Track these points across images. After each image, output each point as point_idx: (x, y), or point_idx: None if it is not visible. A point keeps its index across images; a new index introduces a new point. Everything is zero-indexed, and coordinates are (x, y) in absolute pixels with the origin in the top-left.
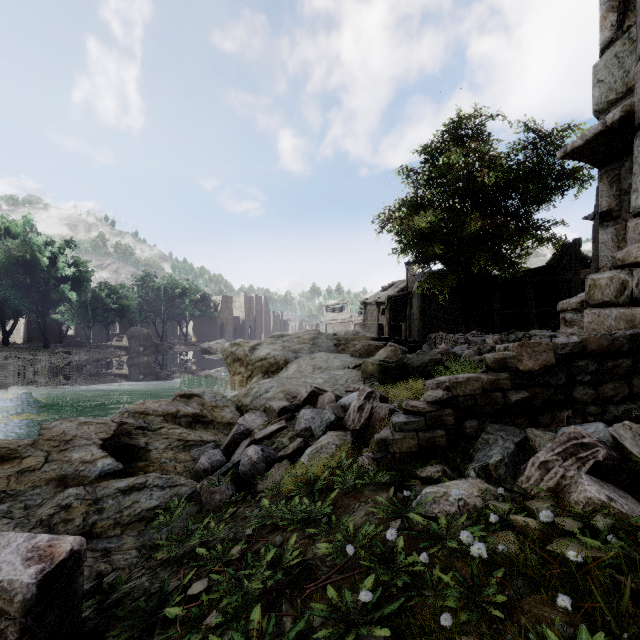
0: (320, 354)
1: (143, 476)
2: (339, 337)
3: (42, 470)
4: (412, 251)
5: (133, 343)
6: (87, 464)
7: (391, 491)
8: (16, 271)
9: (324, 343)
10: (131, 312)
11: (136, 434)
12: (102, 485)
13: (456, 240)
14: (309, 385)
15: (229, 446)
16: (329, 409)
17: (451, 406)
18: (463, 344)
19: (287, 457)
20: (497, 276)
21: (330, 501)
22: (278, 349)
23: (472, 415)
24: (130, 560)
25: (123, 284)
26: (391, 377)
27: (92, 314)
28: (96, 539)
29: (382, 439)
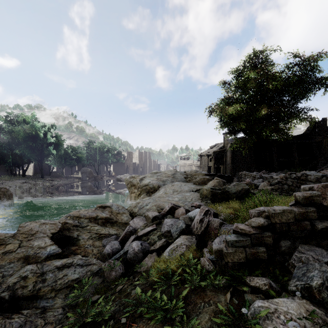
0: (177, 183)
1: (71, 258)
2: (187, 173)
3: (16, 252)
4: (227, 127)
5: (83, 175)
6: (41, 249)
7: (228, 296)
8: (28, 140)
9: (179, 176)
10: (82, 160)
11: (73, 229)
12: (47, 263)
13: (252, 120)
14: (170, 203)
15: (123, 239)
16: (181, 220)
17: (270, 230)
18: (259, 178)
19: (155, 251)
20: (275, 140)
21: (182, 301)
22: (154, 180)
23: (286, 237)
24: (57, 316)
25: (79, 146)
26: (218, 198)
27: (64, 161)
28: (39, 299)
29: (218, 250)
